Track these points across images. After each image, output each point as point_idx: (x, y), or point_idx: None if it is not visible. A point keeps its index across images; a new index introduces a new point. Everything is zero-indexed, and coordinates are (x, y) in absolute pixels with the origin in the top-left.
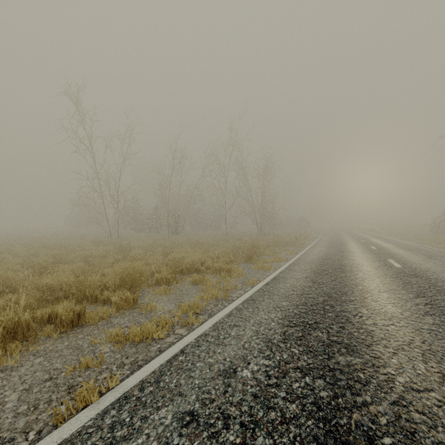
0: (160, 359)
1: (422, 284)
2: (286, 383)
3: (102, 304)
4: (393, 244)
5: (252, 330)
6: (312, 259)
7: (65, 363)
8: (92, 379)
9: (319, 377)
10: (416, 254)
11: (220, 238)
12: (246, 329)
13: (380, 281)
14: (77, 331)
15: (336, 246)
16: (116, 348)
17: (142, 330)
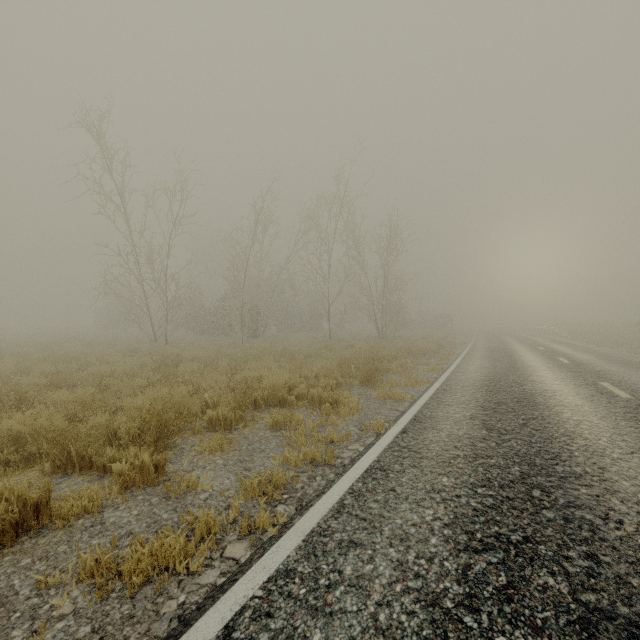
0: None
1: None
2: None
3: (100, 474)
4: (591, 354)
5: (391, 561)
6: (471, 380)
7: None
8: None
9: None
10: (639, 373)
11: (321, 344)
12: (377, 556)
13: (612, 429)
14: (25, 546)
15: (503, 358)
16: (87, 603)
17: (155, 551)
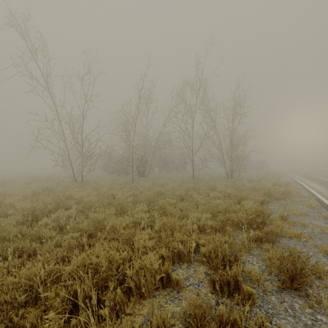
0: None
1: None
2: None
3: None
4: None
5: None
6: None
7: None
8: None
9: None
10: None
11: (188, 184)
12: None
13: None
14: None
15: None
16: None
17: None
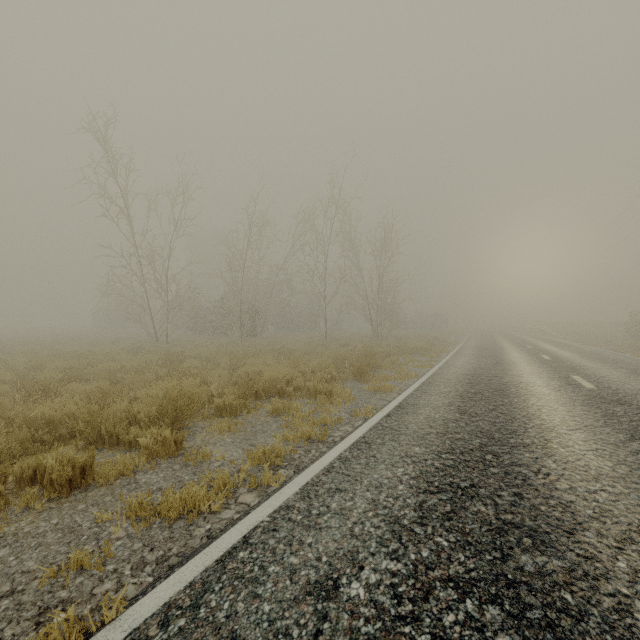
0: (205, 557)
1: (634, 417)
2: (431, 613)
3: (127, 449)
4: (574, 352)
5: (367, 499)
6: (456, 374)
7: (45, 559)
8: (73, 604)
9: (490, 600)
10: (612, 368)
11: (317, 342)
12: (356, 497)
13: (567, 412)
14: (78, 497)
15: (490, 355)
16: (136, 529)
17: (184, 497)
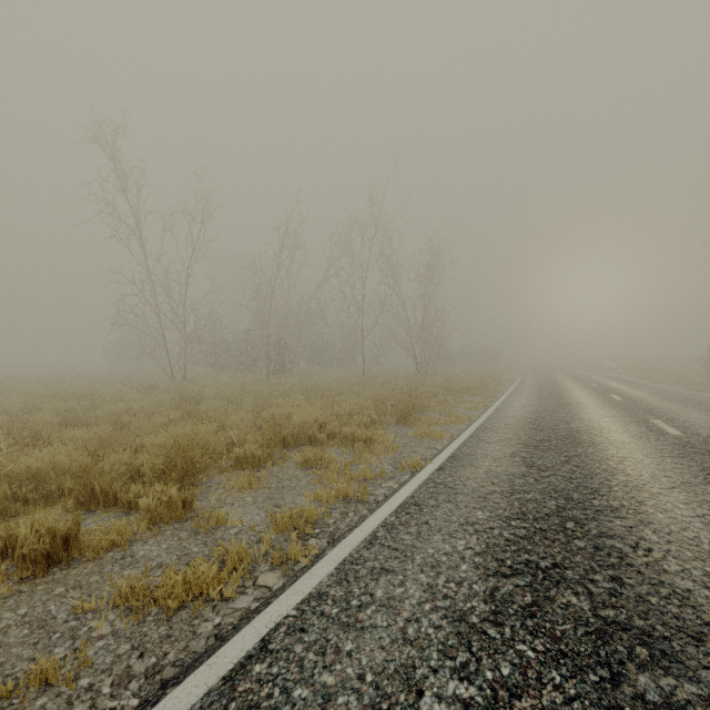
0: (209, 672)
1: None
2: None
3: (125, 511)
4: (647, 391)
5: (421, 585)
6: (515, 418)
7: (0, 669)
8: None
9: None
10: (696, 410)
11: (354, 380)
12: (407, 580)
13: (656, 465)
14: (57, 576)
15: (552, 395)
16: (124, 624)
17: (188, 579)
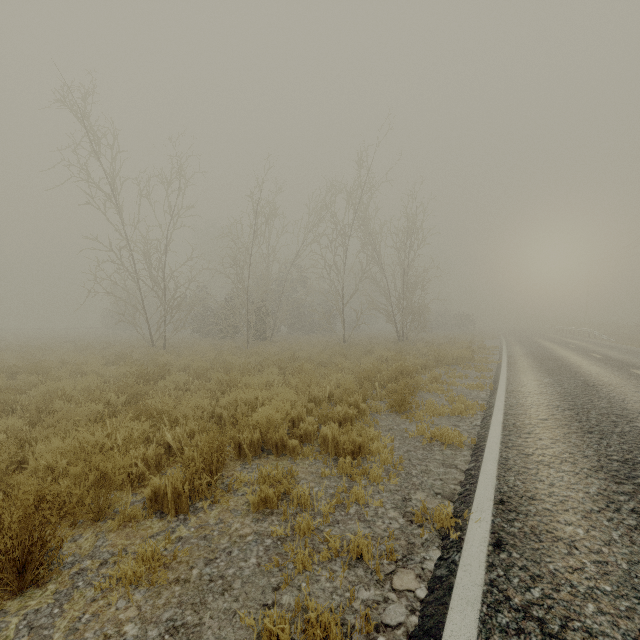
0: None
1: None
2: None
3: None
4: None
5: None
6: (544, 407)
7: None
8: None
9: None
10: None
11: (335, 349)
12: None
13: None
14: None
15: (561, 369)
16: None
17: None
